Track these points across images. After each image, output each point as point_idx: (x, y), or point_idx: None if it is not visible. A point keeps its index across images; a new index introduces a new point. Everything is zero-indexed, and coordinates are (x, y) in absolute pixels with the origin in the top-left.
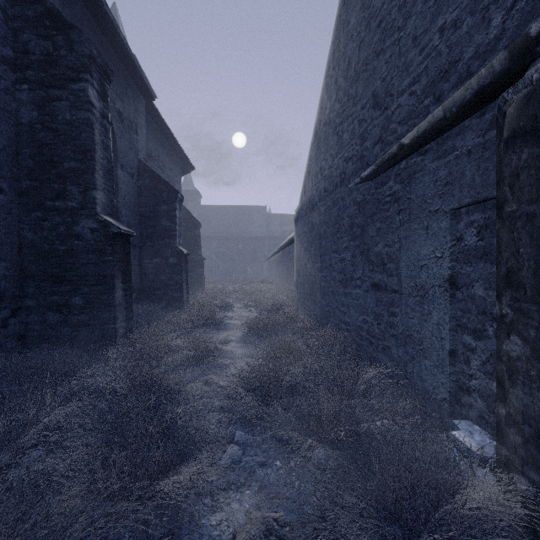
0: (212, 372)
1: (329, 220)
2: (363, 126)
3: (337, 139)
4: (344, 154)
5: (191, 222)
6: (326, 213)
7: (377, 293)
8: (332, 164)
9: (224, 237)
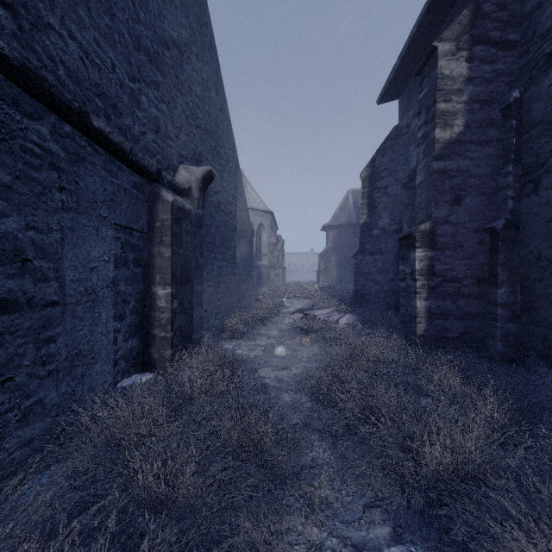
0: None
1: None
2: None
3: None
4: None
5: None
6: None
7: (3, 318)
8: None
9: None
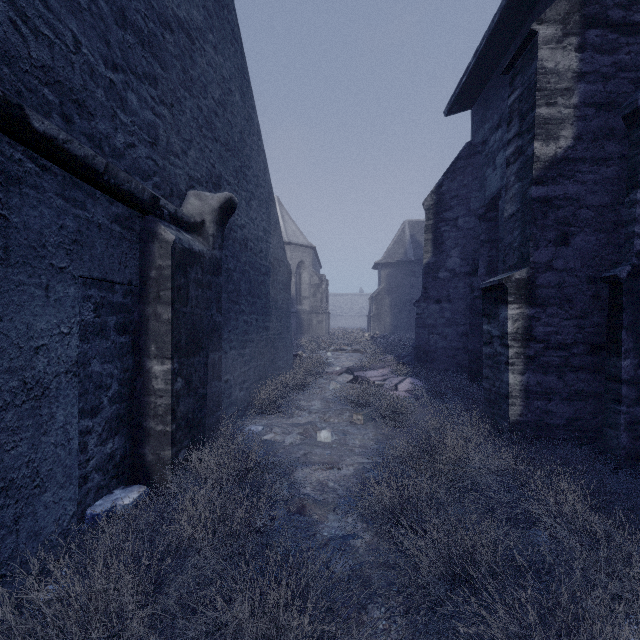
0: None
1: None
2: None
3: None
4: None
5: None
6: None
7: None
8: None
9: None
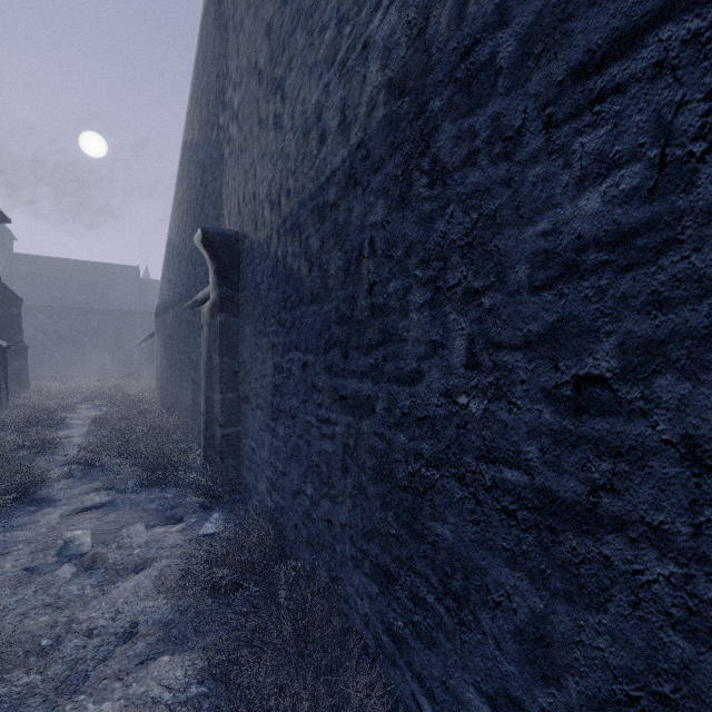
0: (53, 455)
1: (175, 326)
2: (188, 270)
3: (178, 265)
4: (181, 281)
5: (5, 296)
6: (173, 320)
7: (193, 385)
8: (176, 282)
9: (62, 308)
